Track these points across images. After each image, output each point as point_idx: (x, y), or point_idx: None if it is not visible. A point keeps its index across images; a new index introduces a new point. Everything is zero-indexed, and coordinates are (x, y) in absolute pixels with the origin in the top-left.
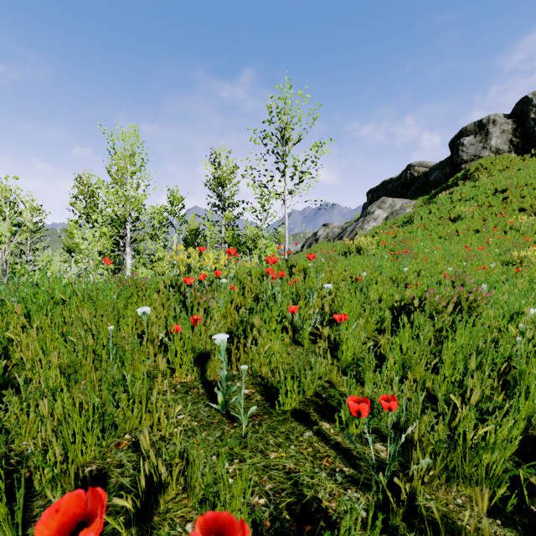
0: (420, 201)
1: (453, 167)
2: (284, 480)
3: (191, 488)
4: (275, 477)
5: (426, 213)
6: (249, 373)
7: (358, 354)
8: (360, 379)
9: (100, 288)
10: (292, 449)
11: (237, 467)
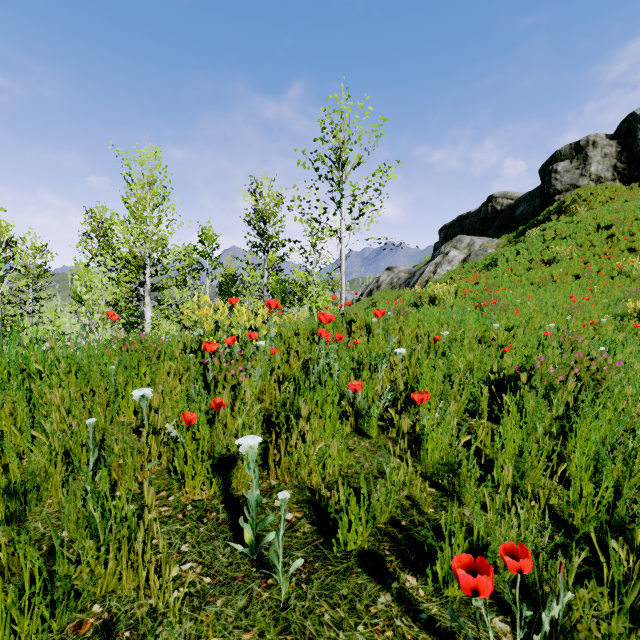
0: (504, 240)
1: (544, 199)
2: None
3: None
4: None
5: (513, 255)
6: (294, 483)
7: (452, 457)
8: (454, 493)
9: (93, 355)
10: (361, 633)
11: None
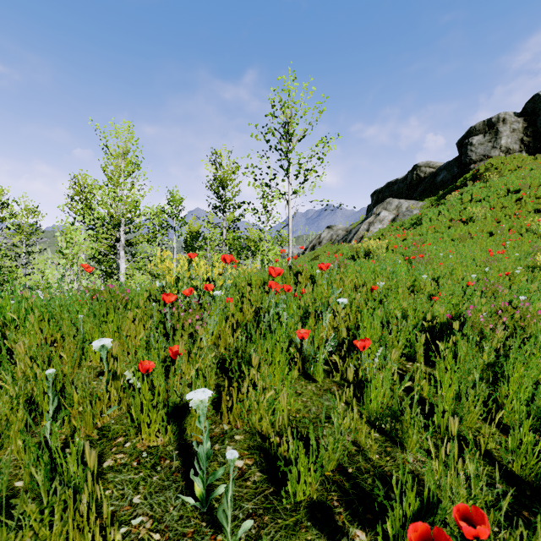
0: (427, 202)
1: (461, 168)
2: None
3: None
4: None
5: (436, 215)
6: (246, 428)
7: (395, 404)
8: (397, 438)
9: (64, 304)
10: None
11: None
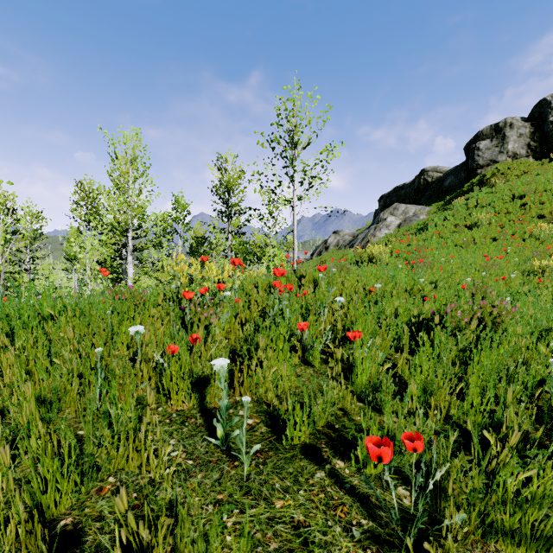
0: (434, 207)
1: (468, 173)
2: (292, 537)
3: (180, 552)
4: (281, 534)
5: (441, 220)
6: (254, 398)
7: (375, 378)
8: (377, 406)
9: (93, 302)
10: (301, 495)
11: (237, 520)
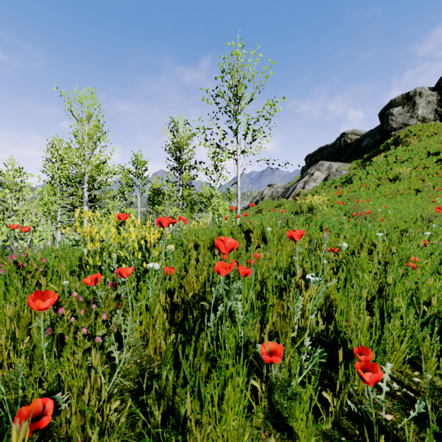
0: (353, 164)
1: (383, 135)
2: None
3: None
4: None
5: (365, 174)
6: None
7: None
8: None
9: None
10: None
11: None
